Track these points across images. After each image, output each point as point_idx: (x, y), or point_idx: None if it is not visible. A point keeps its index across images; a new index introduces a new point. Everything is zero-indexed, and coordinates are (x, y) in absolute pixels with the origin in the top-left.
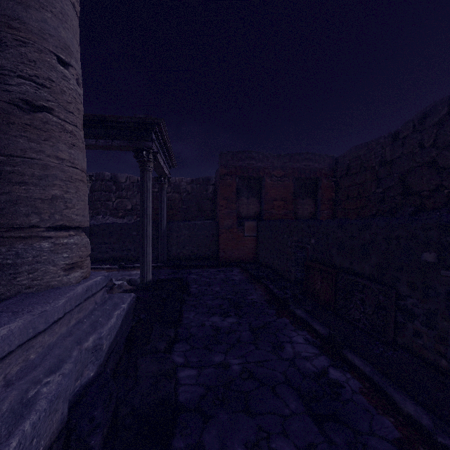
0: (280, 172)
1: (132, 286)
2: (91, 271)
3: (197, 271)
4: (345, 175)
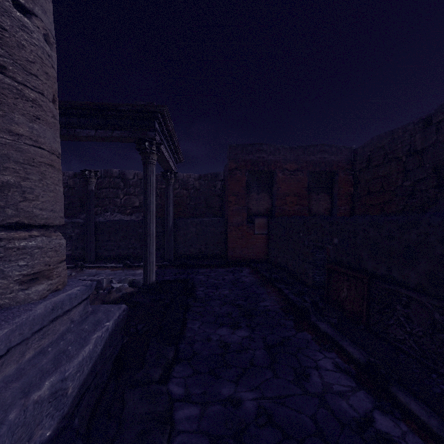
0: (293, 166)
1: (134, 288)
2: (96, 269)
3: (204, 270)
4: (365, 167)
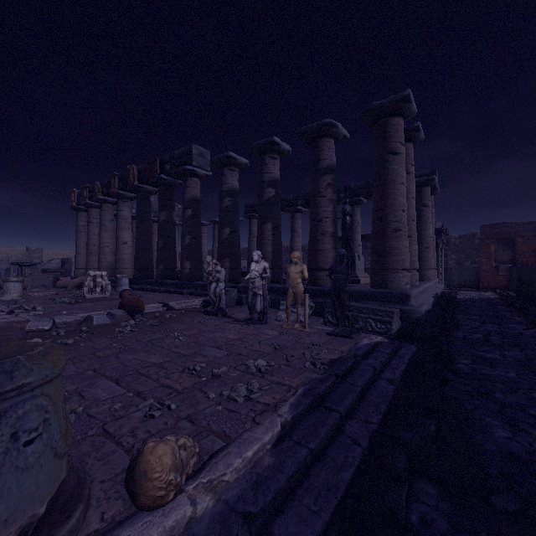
0: (530, 233)
1: None
2: None
3: (463, 292)
4: None
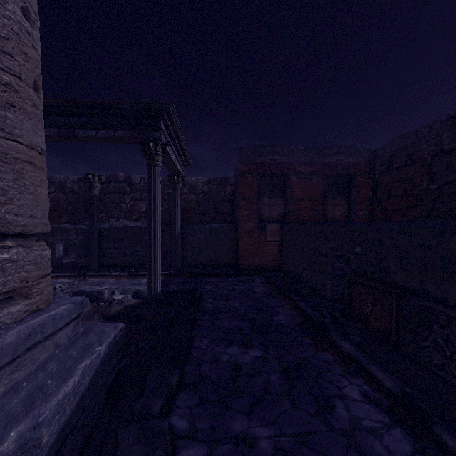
0: (307, 168)
1: (139, 299)
2: (99, 278)
3: (213, 280)
4: (386, 170)
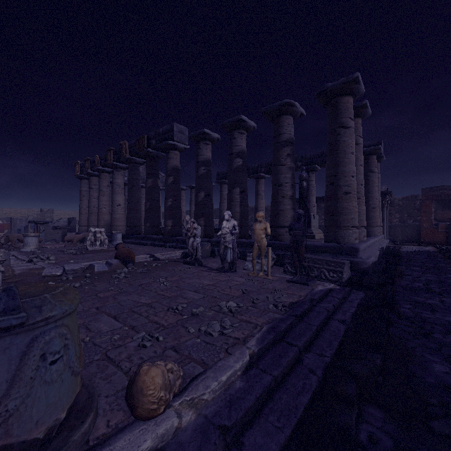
0: None
1: None
2: None
3: (406, 246)
4: None
